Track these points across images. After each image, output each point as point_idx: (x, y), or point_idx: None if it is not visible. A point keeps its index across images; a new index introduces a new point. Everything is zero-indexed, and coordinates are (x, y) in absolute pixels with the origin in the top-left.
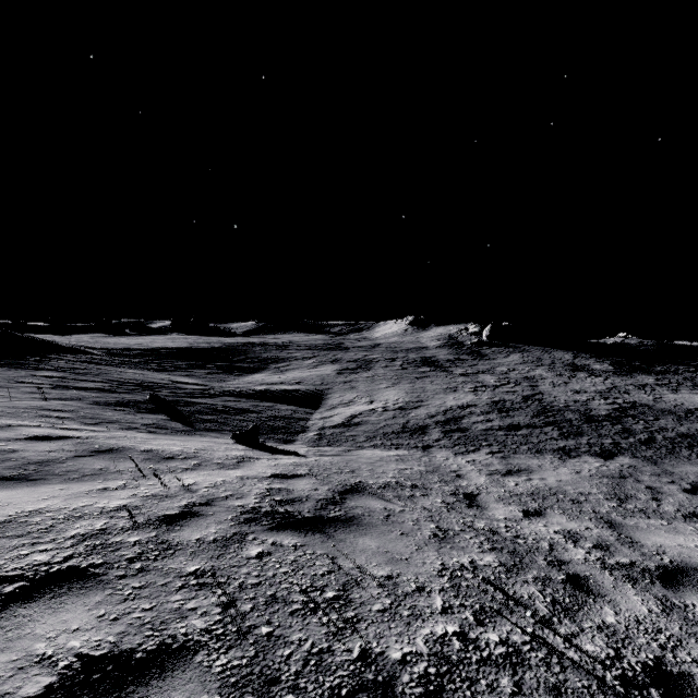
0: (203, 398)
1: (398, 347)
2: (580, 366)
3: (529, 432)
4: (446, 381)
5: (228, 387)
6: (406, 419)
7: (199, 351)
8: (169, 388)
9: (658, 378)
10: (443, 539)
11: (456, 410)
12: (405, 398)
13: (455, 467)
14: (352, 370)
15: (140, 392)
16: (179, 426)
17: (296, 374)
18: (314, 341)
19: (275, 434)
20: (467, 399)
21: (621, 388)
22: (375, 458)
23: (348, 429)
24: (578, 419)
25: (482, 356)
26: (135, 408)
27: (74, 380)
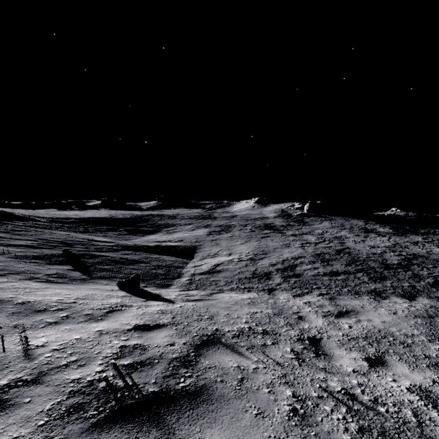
0: (107, 252)
1: (249, 217)
2: (370, 230)
3: (346, 277)
4: (282, 239)
5: (129, 244)
6: (255, 267)
7: (115, 220)
8: (84, 245)
9: (424, 238)
10: (303, 418)
11: (291, 260)
12: (254, 251)
13: (295, 308)
14: (218, 232)
15: (59, 247)
16: (77, 275)
17: (179, 235)
18: (193, 213)
19: (156, 280)
20: (297, 252)
21: (401, 244)
22: (231, 302)
23: (212, 275)
24: (379, 267)
25: (304, 223)
26: (48, 260)
27: (11, 239)
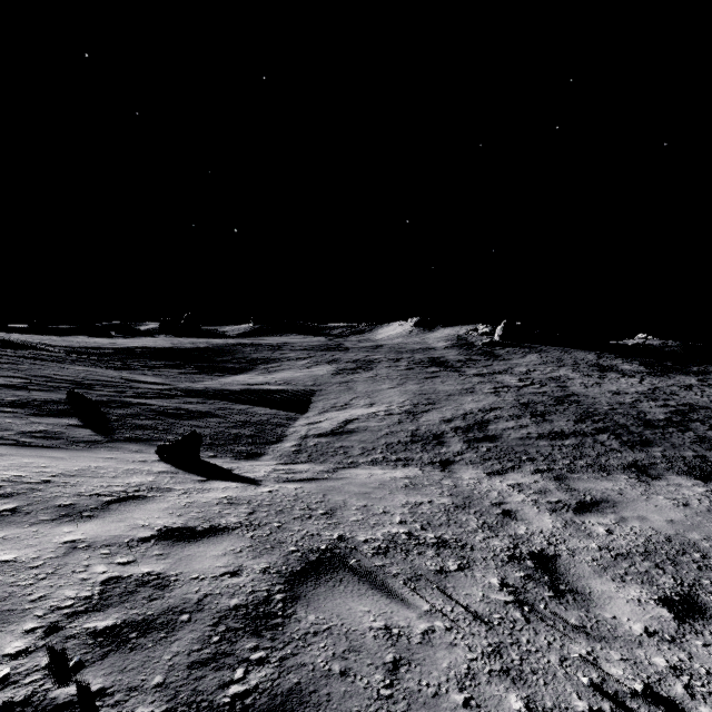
0: (154, 399)
1: (403, 348)
2: (607, 367)
3: (579, 441)
4: (460, 381)
5: (196, 387)
6: (415, 425)
7: (179, 351)
8: (115, 387)
9: (700, 379)
10: None
11: (478, 414)
12: (412, 400)
13: (495, 496)
14: (351, 370)
15: (66, 390)
16: (84, 435)
17: (285, 374)
18: (311, 342)
19: (236, 445)
20: (488, 401)
21: (665, 389)
22: (373, 484)
23: (339, 438)
24: (635, 424)
25: (496, 356)
26: (35, 409)
27: None
